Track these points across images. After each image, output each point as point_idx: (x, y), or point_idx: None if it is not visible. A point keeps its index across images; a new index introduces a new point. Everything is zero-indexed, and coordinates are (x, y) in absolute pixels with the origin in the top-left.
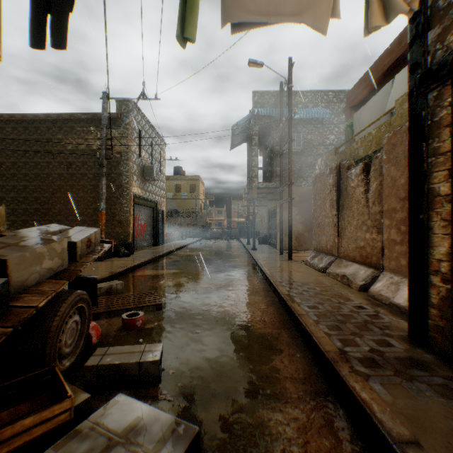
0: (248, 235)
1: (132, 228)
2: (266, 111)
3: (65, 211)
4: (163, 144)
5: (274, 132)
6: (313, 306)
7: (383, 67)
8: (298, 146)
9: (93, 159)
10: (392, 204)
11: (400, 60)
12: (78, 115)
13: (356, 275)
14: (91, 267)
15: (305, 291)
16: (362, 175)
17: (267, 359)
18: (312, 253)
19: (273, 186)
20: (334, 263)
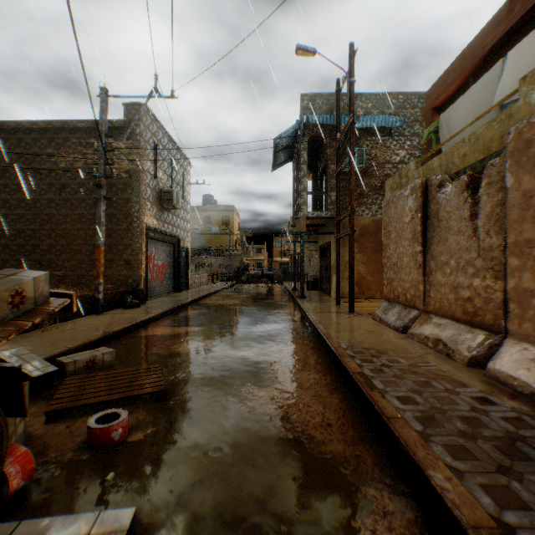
0: (294, 278)
1: (144, 270)
2: (318, 118)
3: (57, 248)
4: (188, 164)
5: (329, 147)
6: (406, 397)
7: (483, 47)
8: (359, 163)
9: (93, 180)
10: (525, 234)
11: (510, 34)
12: (74, 122)
13: (459, 341)
14: (81, 323)
15: (386, 367)
16: (464, 192)
17: (346, 531)
18: (383, 304)
19: (327, 216)
20: (419, 320)
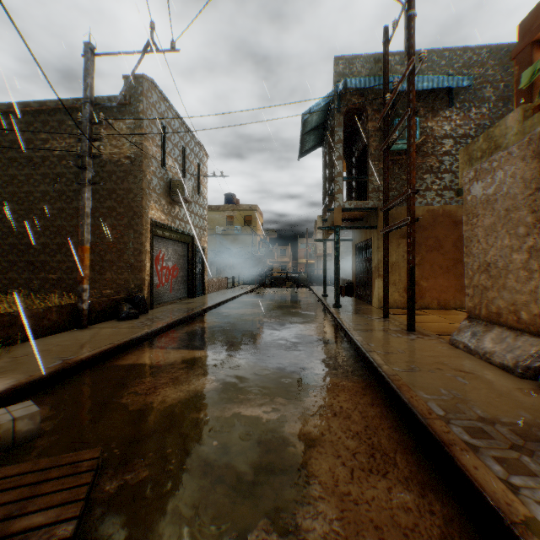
0: (325, 282)
1: (148, 272)
2: (359, 81)
3: (51, 248)
4: (204, 155)
5: (370, 120)
6: None
7: None
8: None
9: None
10: None
11: None
12: (69, 101)
13: None
14: (48, 344)
15: None
16: None
17: None
18: (466, 324)
19: (368, 206)
20: None
